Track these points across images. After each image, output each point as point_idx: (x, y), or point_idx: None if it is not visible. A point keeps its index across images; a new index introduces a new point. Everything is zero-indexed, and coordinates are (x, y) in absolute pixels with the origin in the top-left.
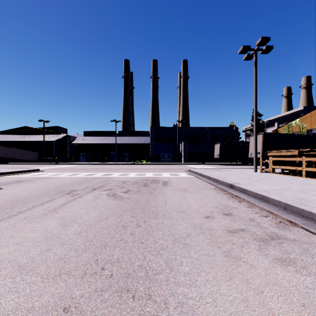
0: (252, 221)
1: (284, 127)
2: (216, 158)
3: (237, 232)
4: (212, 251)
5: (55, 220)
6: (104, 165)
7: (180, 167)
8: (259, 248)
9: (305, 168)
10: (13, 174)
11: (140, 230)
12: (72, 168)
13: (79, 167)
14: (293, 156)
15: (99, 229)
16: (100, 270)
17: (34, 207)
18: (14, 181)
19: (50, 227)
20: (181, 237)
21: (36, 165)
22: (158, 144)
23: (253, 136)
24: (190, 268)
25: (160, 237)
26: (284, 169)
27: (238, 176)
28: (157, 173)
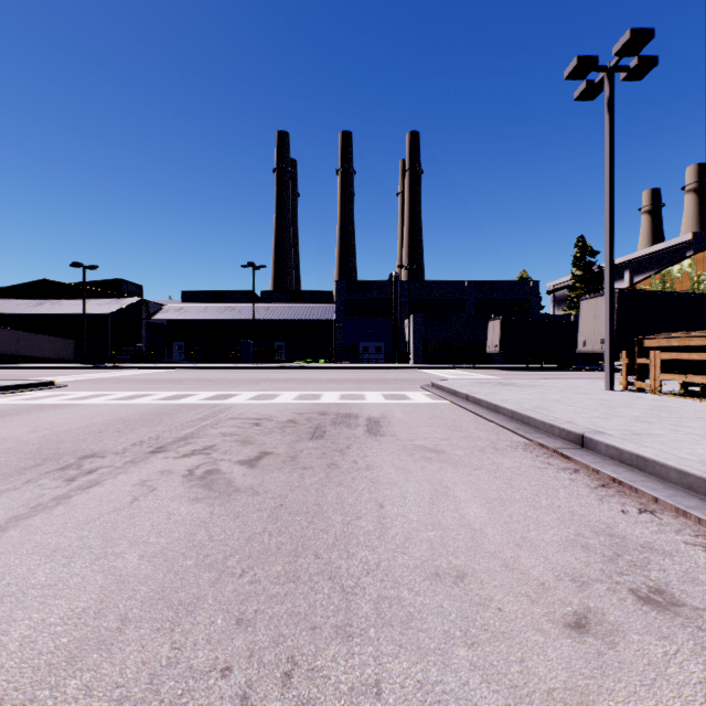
0: None
1: (653, 279)
2: (490, 354)
3: None
4: None
5: None
6: (226, 371)
7: (407, 375)
8: None
9: None
10: None
11: None
12: (144, 377)
13: (163, 375)
14: (692, 349)
15: None
16: None
17: None
18: None
19: None
20: None
21: (61, 371)
22: (353, 321)
23: (588, 298)
24: None
25: None
26: (689, 382)
27: (574, 402)
28: (352, 393)
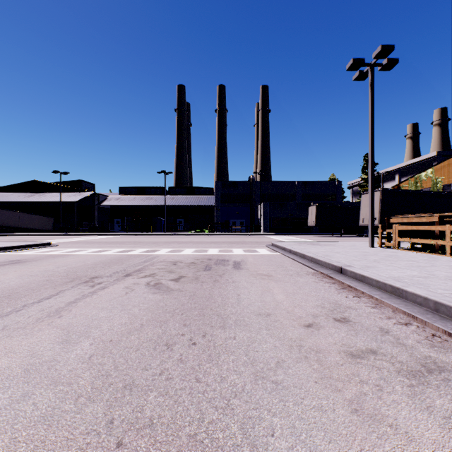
0: (385, 334)
1: (410, 181)
2: (310, 227)
3: (365, 356)
4: (326, 400)
5: (53, 332)
6: (148, 237)
7: (258, 239)
8: (412, 391)
9: (451, 241)
10: (9, 250)
11: (196, 353)
12: (101, 240)
13: (111, 239)
14: (426, 224)
15: (126, 350)
16: (113, 449)
17: (25, 307)
18: (7, 261)
19: (41, 346)
20: (268, 367)
21: (48, 237)
22: (226, 206)
23: (365, 193)
24: (289, 444)
25: (230, 367)
26: (415, 242)
27: (347, 253)
28: (225, 249)
